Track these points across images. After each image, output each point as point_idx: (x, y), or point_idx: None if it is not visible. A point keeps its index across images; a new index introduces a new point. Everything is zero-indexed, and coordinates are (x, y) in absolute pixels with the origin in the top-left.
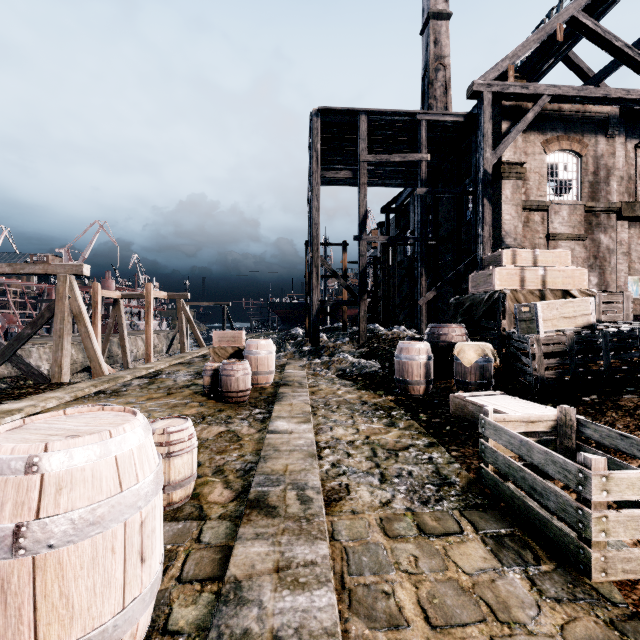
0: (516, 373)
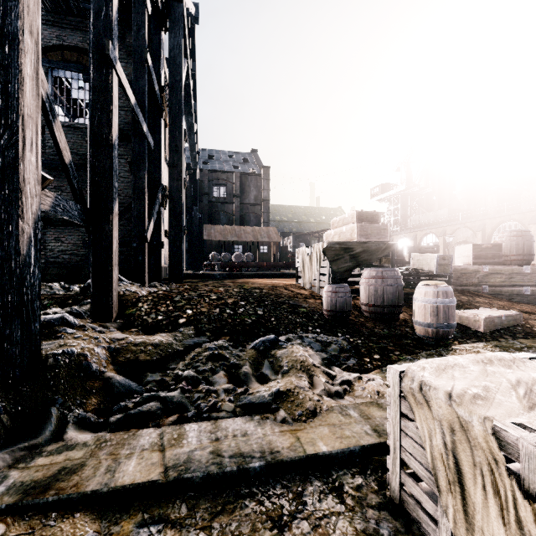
0: (411, 300)
